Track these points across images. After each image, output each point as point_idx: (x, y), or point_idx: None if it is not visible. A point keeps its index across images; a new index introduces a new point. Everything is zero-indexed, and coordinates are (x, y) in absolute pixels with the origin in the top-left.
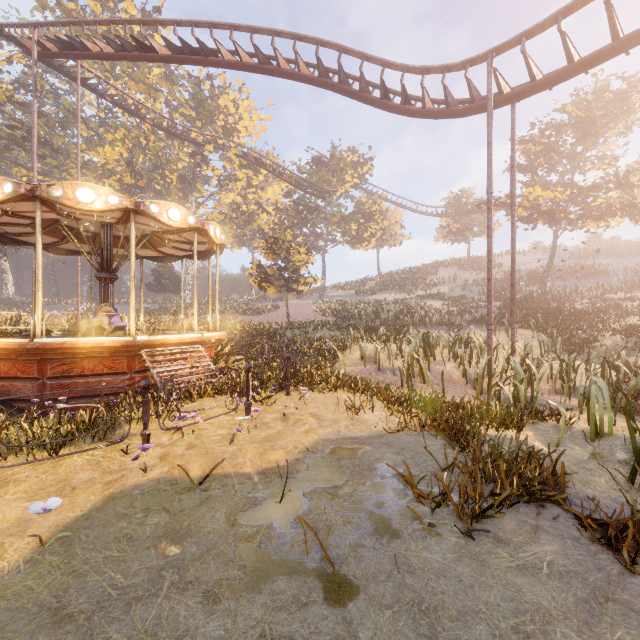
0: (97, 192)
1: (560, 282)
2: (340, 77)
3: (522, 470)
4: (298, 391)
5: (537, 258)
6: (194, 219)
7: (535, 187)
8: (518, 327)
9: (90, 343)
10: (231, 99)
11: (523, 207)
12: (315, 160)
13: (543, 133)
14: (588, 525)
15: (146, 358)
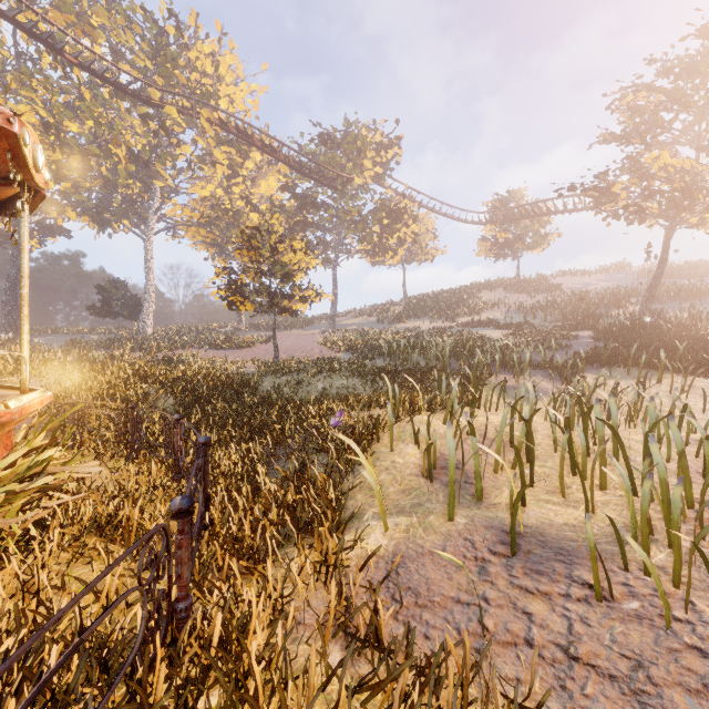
0: None
1: (654, 305)
2: None
3: None
4: None
5: (599, 279)
6: None
7: (661, 151)
8: (674, 371)
9: None
10: (207, 53)
11: (637, 185)
12: (322, 135)
13: (667, 72)
14: None
15: None
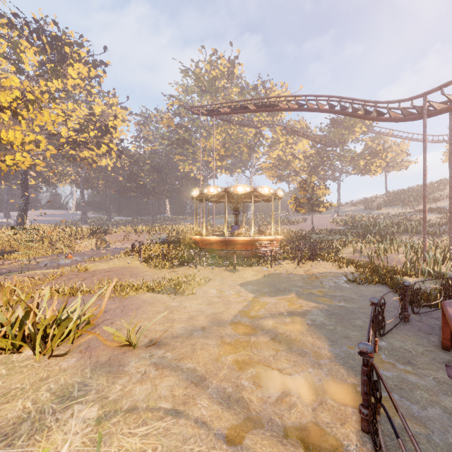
0: (243, 187)
1: None
2: (341, 109)
3: (386, 279)
4: (317, 261)
5: None
6: (272, 190)
7: None
8: None
9: (241, 239)
10: (276, 94)
11: None
12: (332, 123)
13: None
14: (389, 285)
15: (258, 245)
